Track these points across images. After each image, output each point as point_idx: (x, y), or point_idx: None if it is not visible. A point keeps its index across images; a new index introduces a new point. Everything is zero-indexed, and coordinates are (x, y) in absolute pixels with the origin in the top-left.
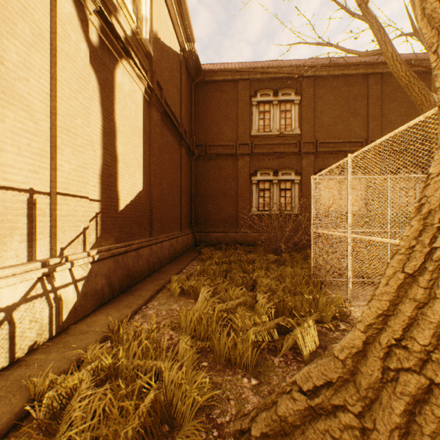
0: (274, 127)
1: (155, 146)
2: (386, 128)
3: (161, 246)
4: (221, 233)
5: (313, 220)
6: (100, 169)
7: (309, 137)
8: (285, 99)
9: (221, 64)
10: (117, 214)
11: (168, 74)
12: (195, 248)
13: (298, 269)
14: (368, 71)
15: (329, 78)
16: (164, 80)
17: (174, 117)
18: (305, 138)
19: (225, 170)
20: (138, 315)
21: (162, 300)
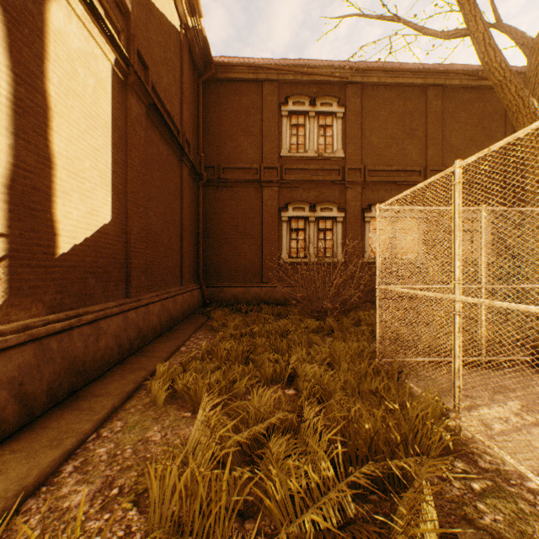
0: (311, 147)
1: (136, 154)
2: (447, 155)
3: (146, 311)
4: (239, 288)
5: (378, 271)
6: (4, 174)
7: (355, 162)
8: (325, 110)
9: (240, 58)
10: (53, 260)
11: (159, 53)
12: (203, 310)
13: (353, 342)
14: (427, 81)
15: (380, 86)
16: (153, 60)
17: (171, 119)
18: (350, 163)
19: (246, 202)
20: (72, 463)
21: (132, 417)
